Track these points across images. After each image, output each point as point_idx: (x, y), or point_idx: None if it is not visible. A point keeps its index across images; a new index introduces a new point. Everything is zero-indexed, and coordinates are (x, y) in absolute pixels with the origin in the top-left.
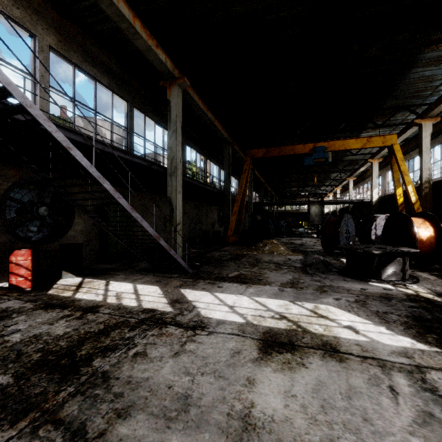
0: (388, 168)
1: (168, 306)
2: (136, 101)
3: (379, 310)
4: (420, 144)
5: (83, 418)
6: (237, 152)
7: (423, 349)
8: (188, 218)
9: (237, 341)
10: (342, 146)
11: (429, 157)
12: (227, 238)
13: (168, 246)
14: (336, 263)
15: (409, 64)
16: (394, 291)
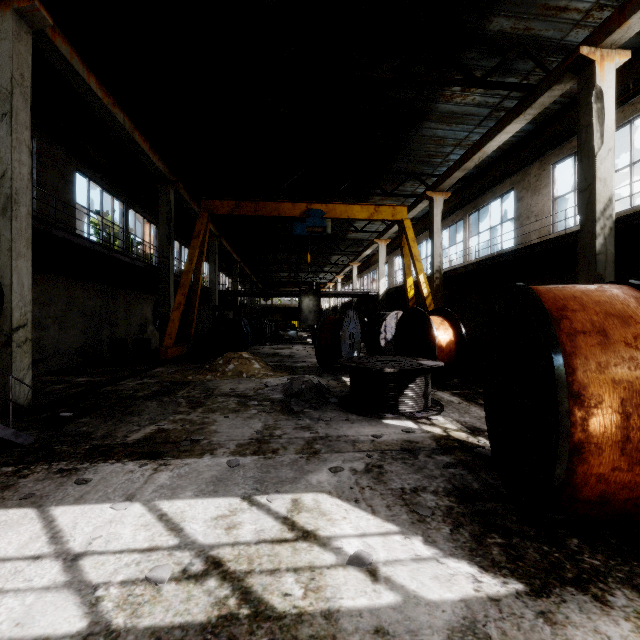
0: (395, 254)
1: None
2: None
3: (405, 486)
4: (431, 223)
5: None
6: (188, 204)
7: (496, 596)
8: (80, 315)
9: None
10: (345, 212)
11: (440, 241)
12: (163, 351)
13: None
14: (337, 386)
15: (422, 113)
16: (418, 434)
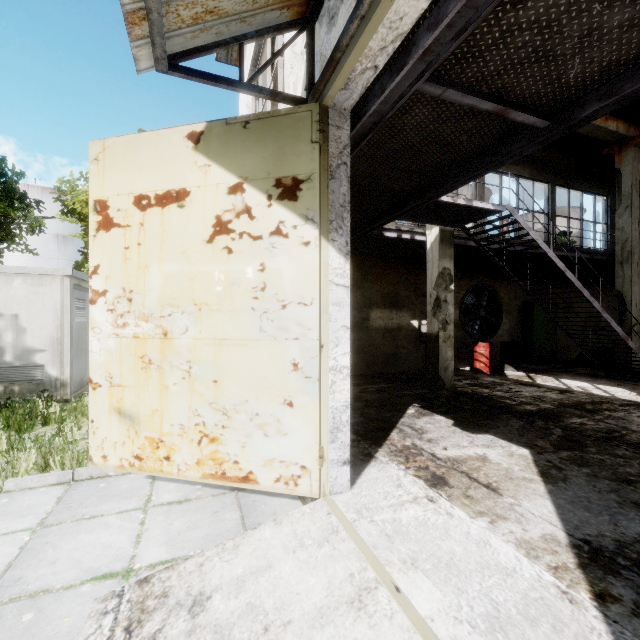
0: None
1: None
2: (558, 177)
3: None
4: None
5: (622, 425)
6: None
7: None
8: None
9: None
10: None
11: None
12: None
13: (636, 348)
14: None
15: None
16: None
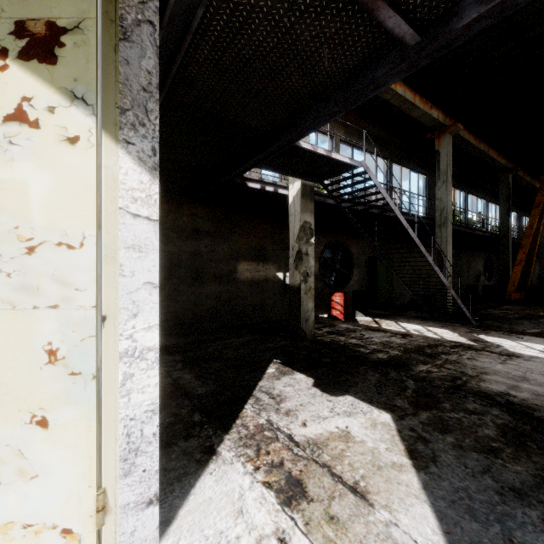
0: None
1: (471, 342)
2: (394, 155)
3: None
4: None
5: (460, 370)
6: (521, 178)
7: None
8: None
9: None
10: None
11: None
12: (506, 295)
13: (456, 296)
14: None
15: None
16: None
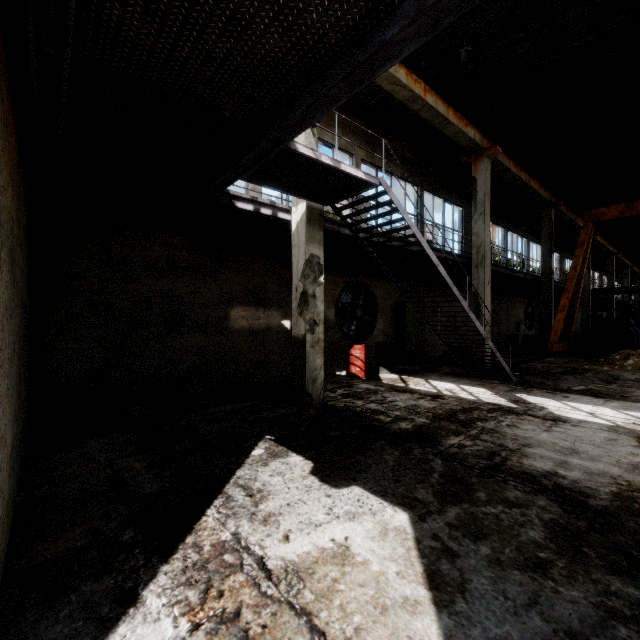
0: None
1: (511, 403)
2: (425, 182)
3: None
4: None
5: (499, 442)
6: (564, 214)
7: None
8: None
9: (609, 434)
10: None
11: None
12: (549, 346)
13: (494, 348)
14: None
15: None
16: None
